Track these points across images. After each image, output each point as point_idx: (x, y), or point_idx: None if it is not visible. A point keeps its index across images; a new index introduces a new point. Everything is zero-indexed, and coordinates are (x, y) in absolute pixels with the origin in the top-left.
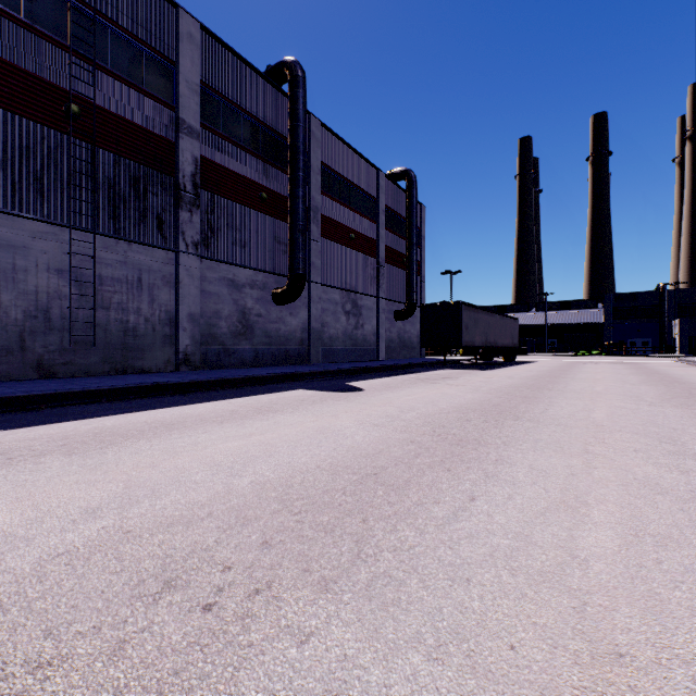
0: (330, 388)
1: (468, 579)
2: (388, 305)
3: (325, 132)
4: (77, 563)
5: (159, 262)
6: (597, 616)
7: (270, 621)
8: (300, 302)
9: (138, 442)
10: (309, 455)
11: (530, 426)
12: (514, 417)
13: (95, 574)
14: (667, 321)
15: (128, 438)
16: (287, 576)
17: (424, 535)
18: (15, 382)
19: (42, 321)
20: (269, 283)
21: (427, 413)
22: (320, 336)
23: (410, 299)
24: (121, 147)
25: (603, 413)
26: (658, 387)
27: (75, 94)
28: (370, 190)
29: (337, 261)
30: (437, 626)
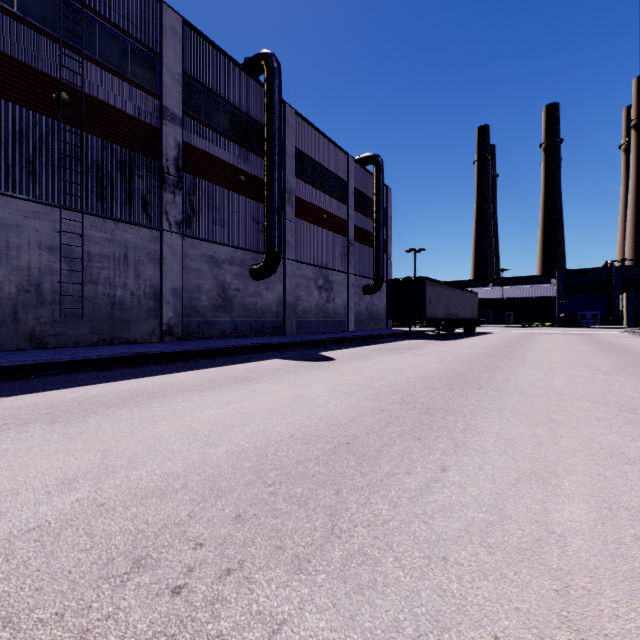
0: (303, 358)
1: (444, 557)
2: (357, 280)
3: (299, 119)
4: (47, 540)
5: (144, 240)
6: (582, 600)
7: (241, 606)
8: (276, 278)
9: (120, 410)
10: (283, 423)
11: (494, 395)
12: (478, 385)
13: (63, 552)
14: (614, 295)
15: (110, 407)
16: (260, 554)
17: (398, 508)
18: (8, 352)
19: (35, 295)
20: (246, 260)
21: (396, 382)
22: (294, 309)
23: (378, 275)
24: (108, 132)
25: (561, 382)
26: (610, 357)
27: (65, 82)
28: (340, 174)
29: (310, 239)
30: (416, 613)
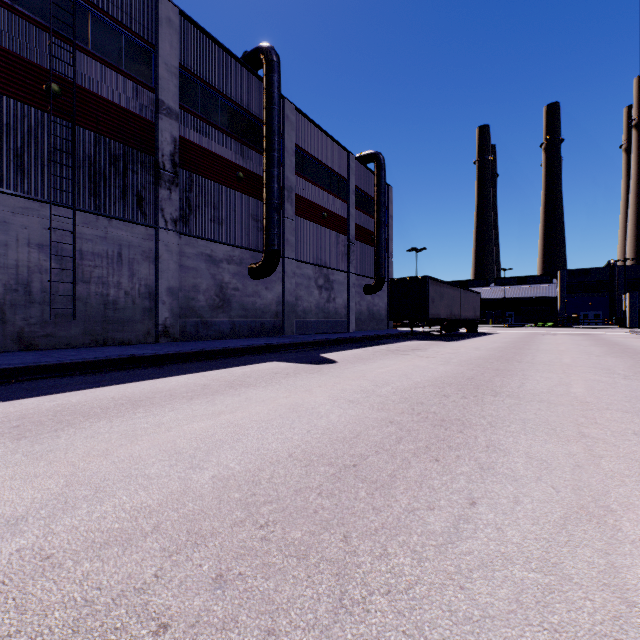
0: (303, 360)
1: None
2: (358, 279)
3: (299, 116)
4: None
5: (139, 238)
6: None
7: None
8: (275, 277)
9: (98, 422)
10: (280, 439)
11: (512, 403)
12: (493, 392)
13: None
14: (617, 295)
15: (89, 418)
16: None
17: (424, 563)
18: None
19: (23, 294)
20: (245, 258)
21: (403, 388)
22: (294, 309)
23: (379, 274)
24: (101, 126)
25: (581, 388)
26: (624, 359)
27: (56, 73)
28: (341, 172)
29: (310, 238)
30: None
